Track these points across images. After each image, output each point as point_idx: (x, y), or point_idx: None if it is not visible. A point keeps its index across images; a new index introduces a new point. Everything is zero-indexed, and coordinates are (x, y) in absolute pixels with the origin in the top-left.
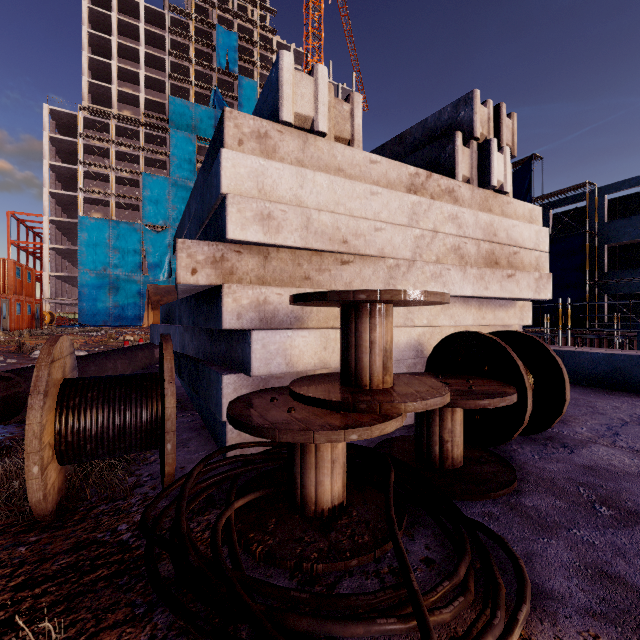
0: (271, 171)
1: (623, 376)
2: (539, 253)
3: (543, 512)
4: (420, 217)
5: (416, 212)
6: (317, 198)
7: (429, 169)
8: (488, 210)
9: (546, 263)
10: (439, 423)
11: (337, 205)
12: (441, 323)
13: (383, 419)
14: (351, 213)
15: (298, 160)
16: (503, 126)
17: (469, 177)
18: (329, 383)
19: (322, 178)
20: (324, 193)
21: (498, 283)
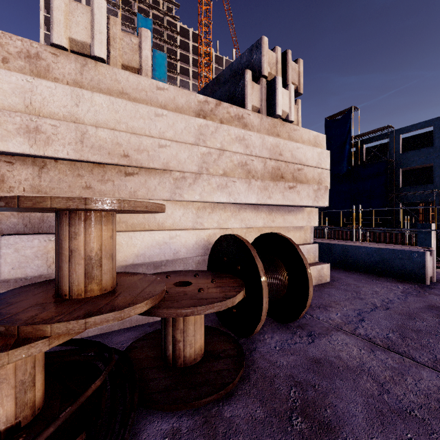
0: (41, 89)
1: (388, 265)
2: (321, 170)
3: (233, 427)
4: (207, 137)
5: (203, 133)
6: (95, 116)
7: (229, 101)
8: (276, 135)
9: (328, 178)
10: (172, 324)
11: (118, 123)
12: (231, 226)
13: (7, 347)
14: (134, 131)
15: (76, 81)
16: (289, 68)
17: (259, 107)
18: (49, 289)
19: (101, 99)
20: (103, 112)
21: (281, 193)
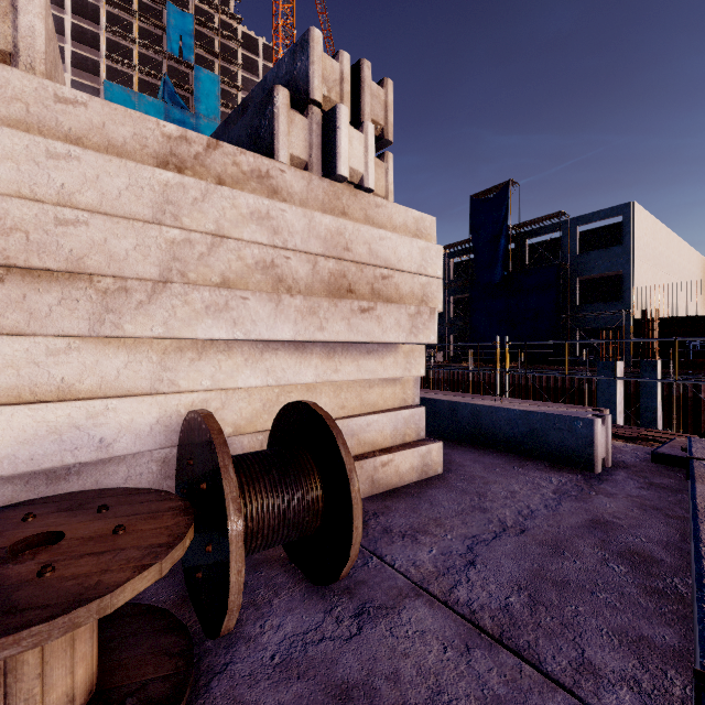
0: None
1: (540, 440)
2: (427, 279)
3: None
4: (183, 209)
5: (173, 200)
6: None
7: (251, 145)
8: (340, 212)
9: (439, 293)
10: None
11: None
12: (245, 383)
13: None
14: None
15: None
16: (365, 93)
17: (307, 160)
18: None
19: None
20: None
21: (344, 320)
